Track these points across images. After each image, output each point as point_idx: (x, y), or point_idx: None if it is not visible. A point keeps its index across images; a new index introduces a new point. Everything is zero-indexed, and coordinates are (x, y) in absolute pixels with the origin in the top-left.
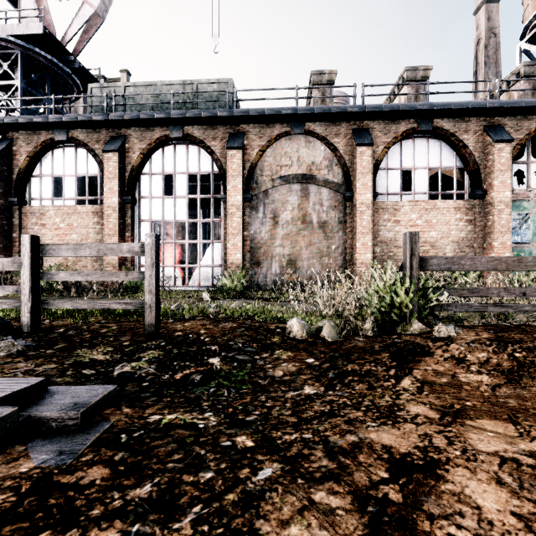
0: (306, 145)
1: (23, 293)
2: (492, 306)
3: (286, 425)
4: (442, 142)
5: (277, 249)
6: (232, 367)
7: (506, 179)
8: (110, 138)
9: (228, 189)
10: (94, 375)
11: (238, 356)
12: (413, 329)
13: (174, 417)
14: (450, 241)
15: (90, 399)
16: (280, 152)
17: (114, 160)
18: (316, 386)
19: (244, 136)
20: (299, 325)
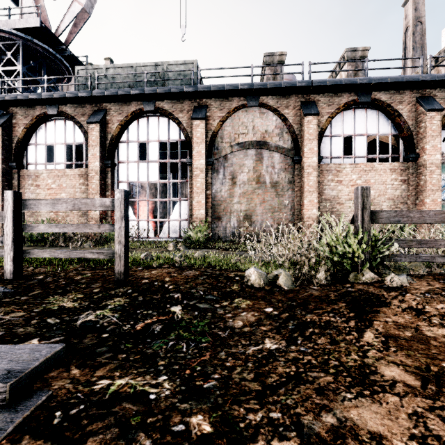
0: (260, 116)
1: (6, 243)
2: (439, 256)
3: (249, 397)
4: (379, 112)
5: (235, 206)
6: (193, 316)
7: (437, 144)
8: (93, 112)
9: (193, 154)
10: (57, 325)
11: (199, 304)
12: (365, 278)
13: (124, 382)
14: (386, 198)
15: (29, 364)
16: (238, 122)
17: (96, 130)
18: (276, 339)
19: (206, 109)
20: (257, 274)
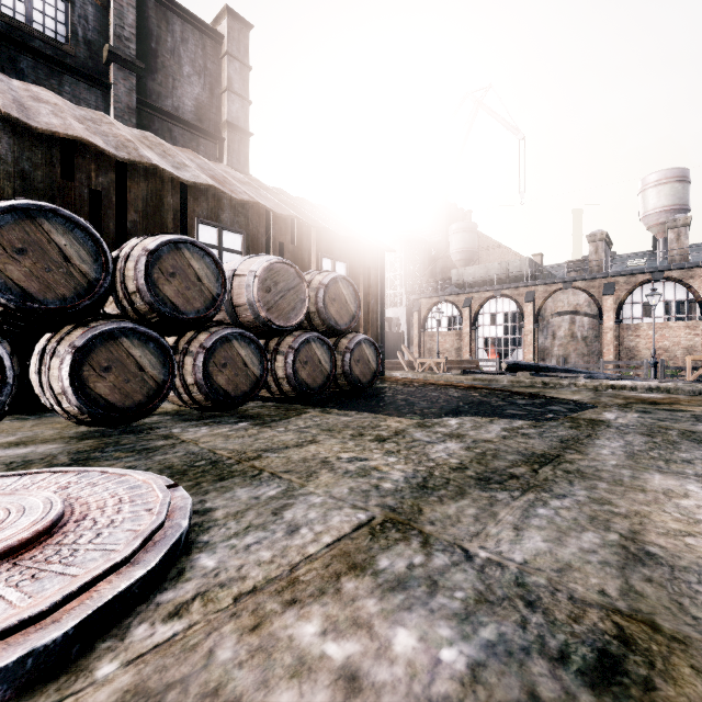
0: (573, 294)
1: None
2: None
3: None
4: (676, 284)
5: (555, 352)
6: None
7: None
8: (464, 299)
9: (525, 322)
10: None
11: None
12: None
13: None
14: (680, 348)
15: None
16: (557, 299)
17: (467, 311)
18: None
19: (534, 294)
20: None
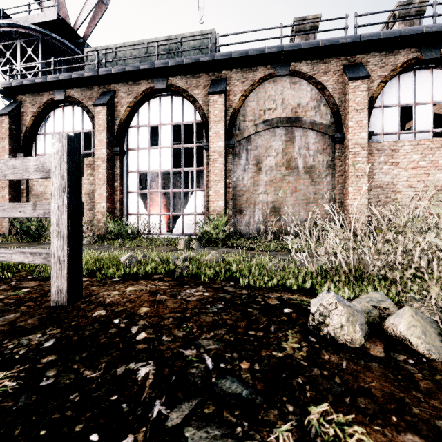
0: (291, 86)
1: None
2: None
3: None
4: None
5: (260, 197)
6: None
7: None
8: (100, 94)
9: (210, 135)
10: None
11: (195, 434)
12: None
13: None
14: None
15: None
16: (264, 95)
17: (103, 113)
18: None
19: (226, 82)
20: (343, 311)
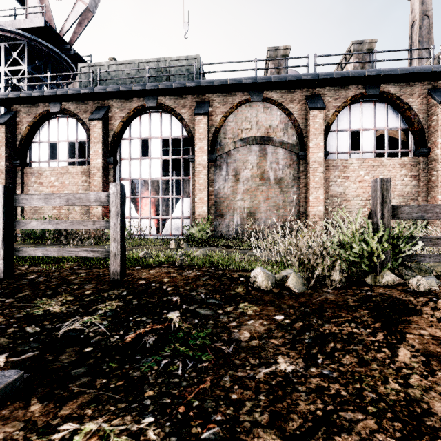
0: (264, 110)
1: None
2: None
3: None
4: (388, 106)
5: (238, 203)
6: (192, 325)
7: None
8: (95, 108)
9: (195, 150)
10: (35, 334)
11: (199, 310)
12: (385, 281)
13: (95, 428)
14: (395, 195)
15: None
16: (241, 117)
17: (98, 127)
18: (292, 357)
19: (209, 104)
20: (263, 275)
